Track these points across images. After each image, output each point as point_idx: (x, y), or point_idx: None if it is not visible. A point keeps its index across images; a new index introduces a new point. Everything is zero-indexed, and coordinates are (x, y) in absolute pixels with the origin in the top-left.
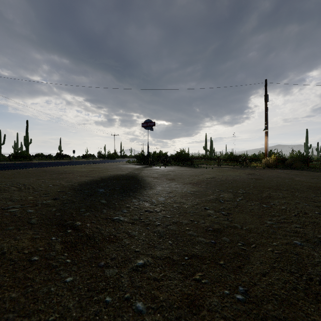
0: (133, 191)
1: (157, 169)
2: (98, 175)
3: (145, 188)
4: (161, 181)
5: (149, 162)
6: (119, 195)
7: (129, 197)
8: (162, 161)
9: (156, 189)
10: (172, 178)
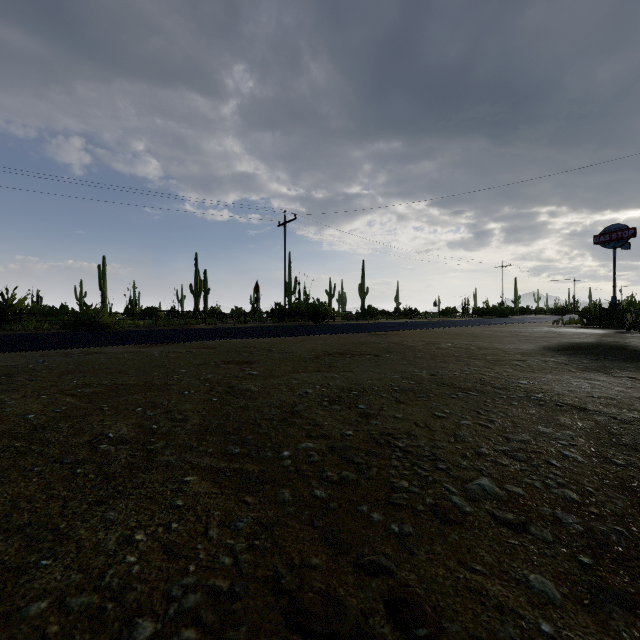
0: None
1: None
2: (545, 342)
3: None
4: None
5: (625, 323)
6: None
7: None
8: None
9: None
10: None
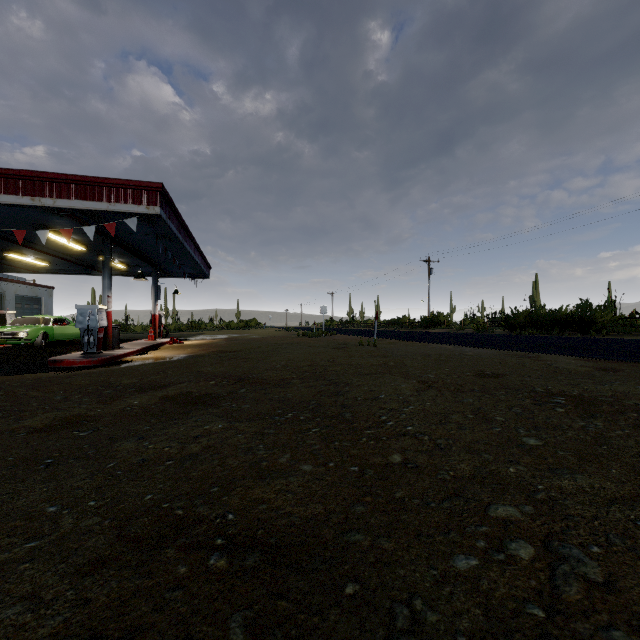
0: None
1: None
2: None
3: None
4: None
5: None
6: None
7: None
8: None
9: None
10: None
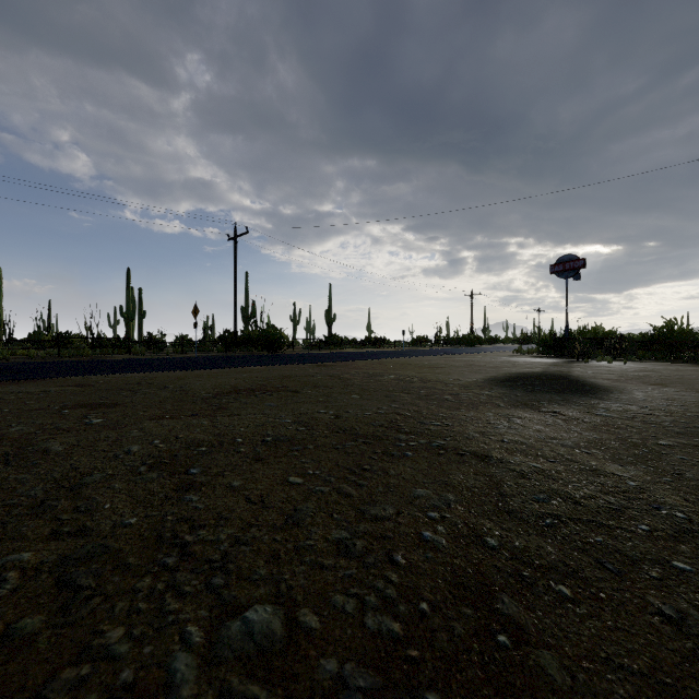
0: (591, 393)
1: (606, 367)
2: (494, 372)
3: (611, 392)
4: (634, 386)
5: (575, 352)
6: (573, 395)
7: (593, 399)
8: (607, 350)
9: (634, 394)
10: (657, 382)
